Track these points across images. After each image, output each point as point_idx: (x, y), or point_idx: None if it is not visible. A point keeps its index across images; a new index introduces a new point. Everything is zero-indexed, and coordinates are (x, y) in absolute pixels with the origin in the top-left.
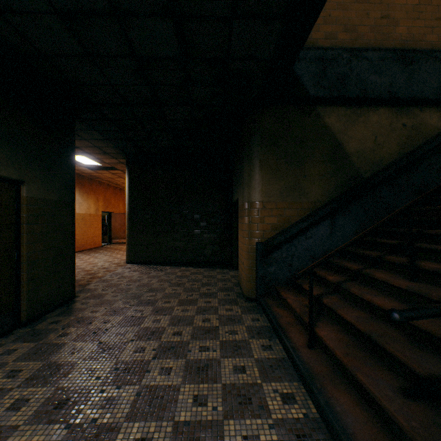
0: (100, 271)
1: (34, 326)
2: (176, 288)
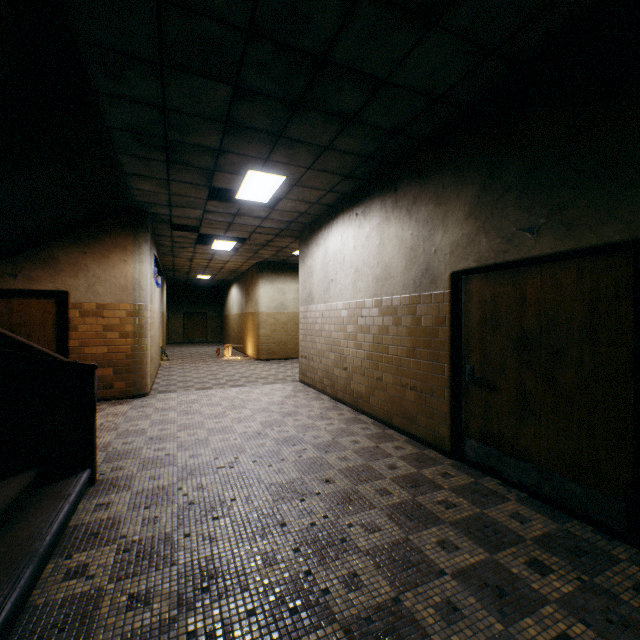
0: None
1: (635, 564)
2: None
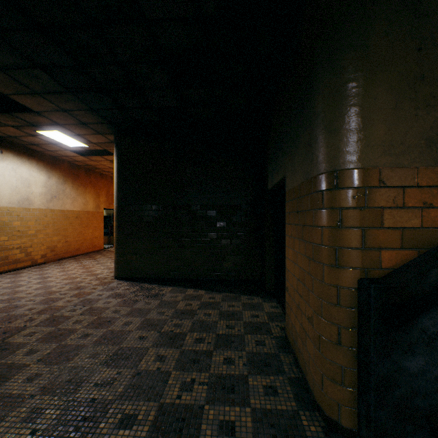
0: (67, 295)
1: None
2: (165, 352)
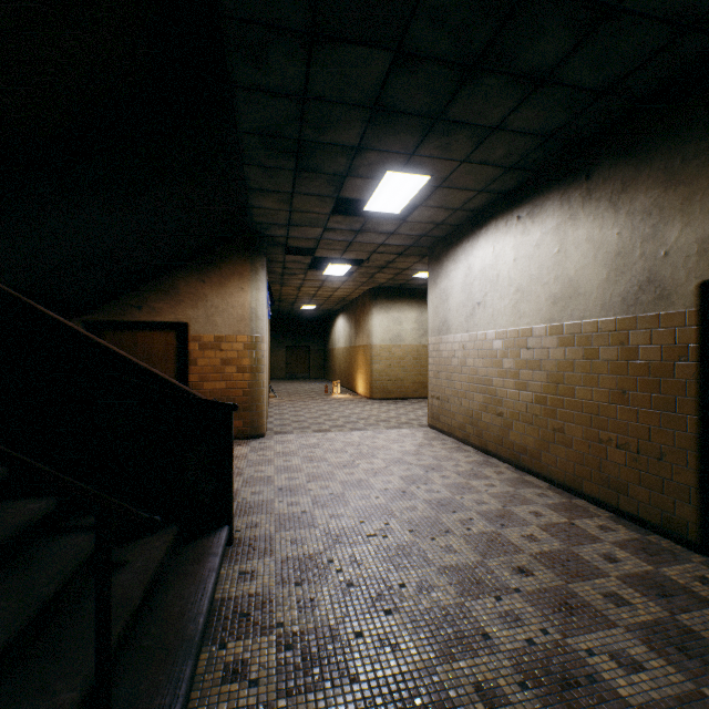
0: None
1: None
2: None
